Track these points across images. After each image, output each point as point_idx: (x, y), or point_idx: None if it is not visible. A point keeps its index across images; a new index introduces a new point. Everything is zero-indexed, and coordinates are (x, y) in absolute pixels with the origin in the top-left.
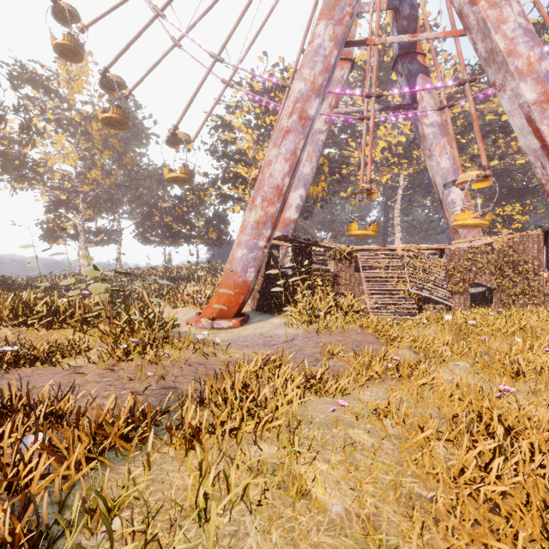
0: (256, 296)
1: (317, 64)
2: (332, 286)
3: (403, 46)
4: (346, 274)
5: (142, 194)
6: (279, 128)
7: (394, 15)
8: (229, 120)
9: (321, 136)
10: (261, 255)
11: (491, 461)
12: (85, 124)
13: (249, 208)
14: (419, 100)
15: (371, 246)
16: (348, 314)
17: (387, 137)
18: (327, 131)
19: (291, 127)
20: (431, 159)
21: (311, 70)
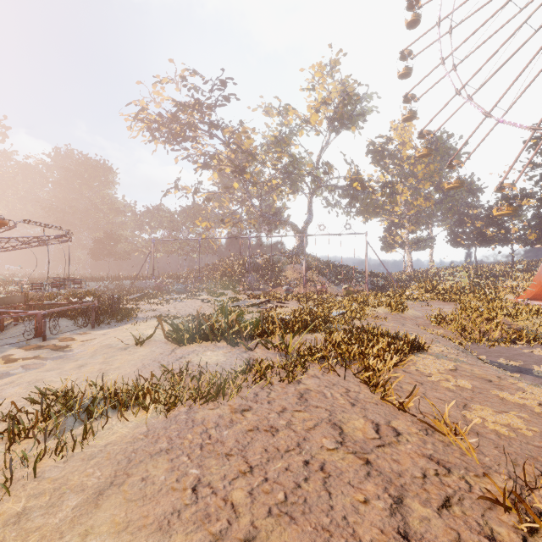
0: None
1: None
2: None
3: None
4: None
5: (453, 206)
6: None
7: None
8: None
9: None
10: None
11: None
12: (412, 169)
13: None
14: None
15: None
16: None
17: None
18: None
19: None
20: None
21: None
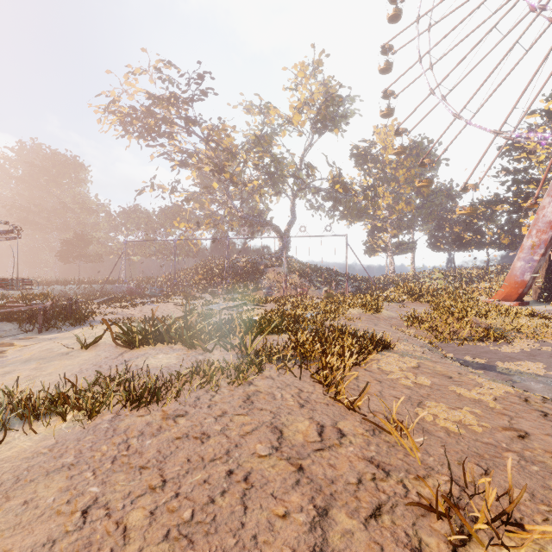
0: (537, 291)
1: None
2: None
3: None
4: None
5: (433, 211)
6: (551, 184)
7: None
8: (521, 145)
9: None
10: (535, 265)
11: None
12: (394, 173)
13: (526, 237)
14: None
15: None
16: None
17: None
18: None
19: None
20: None
21: None
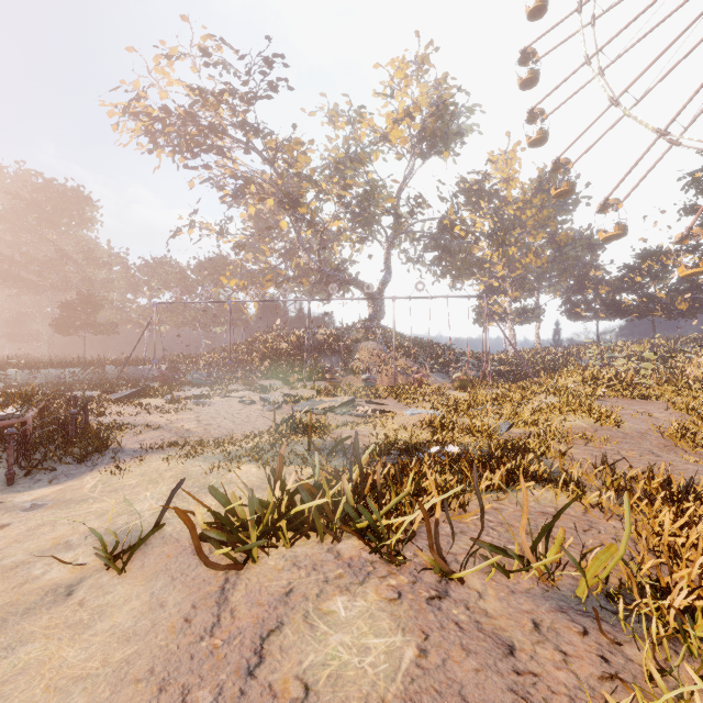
0: None
1: None
2: None
3: None
4: None
5: (569, 266)
6: None
7: None
8: None
9: None
10: None
11: None
12: (519, 215)
13: None
14: None
15: None
16: None
17: None
18: None
19: None
20: None
21: None
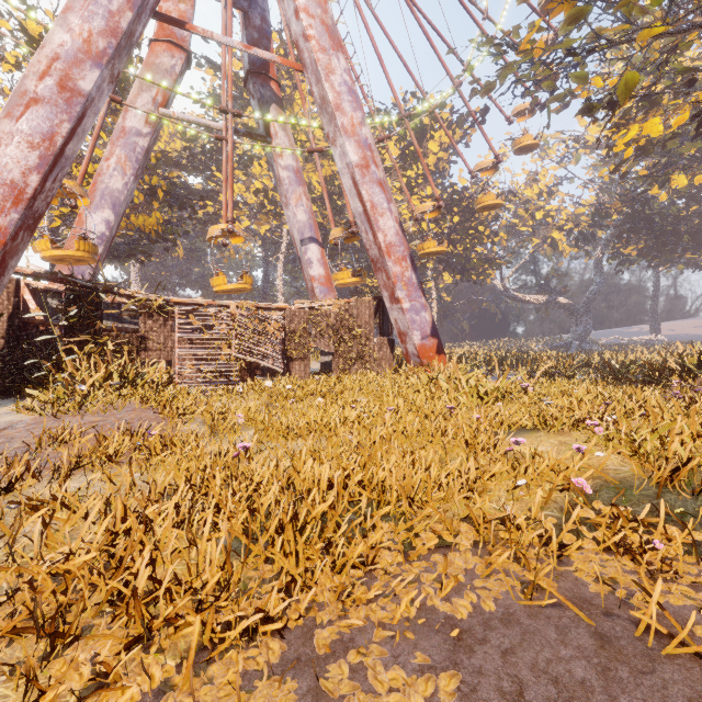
0: None
1: (96, 18)
2: (137, 353)
3: (254, 62)
4: (160, 336)
5: None
6: (19, 89)
7: (243, 19)
8: None
9: (140, 141)
10: None
11: (131, 527)
12: None
13: None
14: (274, 135)
15: (197, 299)
16: (138, 387)
17: (265, 179)
18: (150, 136)
19: (42, 95)
20: (288, 209)
21: (85, 22)
